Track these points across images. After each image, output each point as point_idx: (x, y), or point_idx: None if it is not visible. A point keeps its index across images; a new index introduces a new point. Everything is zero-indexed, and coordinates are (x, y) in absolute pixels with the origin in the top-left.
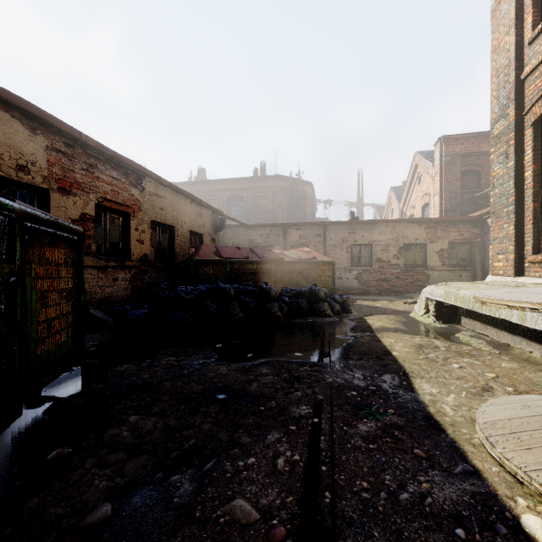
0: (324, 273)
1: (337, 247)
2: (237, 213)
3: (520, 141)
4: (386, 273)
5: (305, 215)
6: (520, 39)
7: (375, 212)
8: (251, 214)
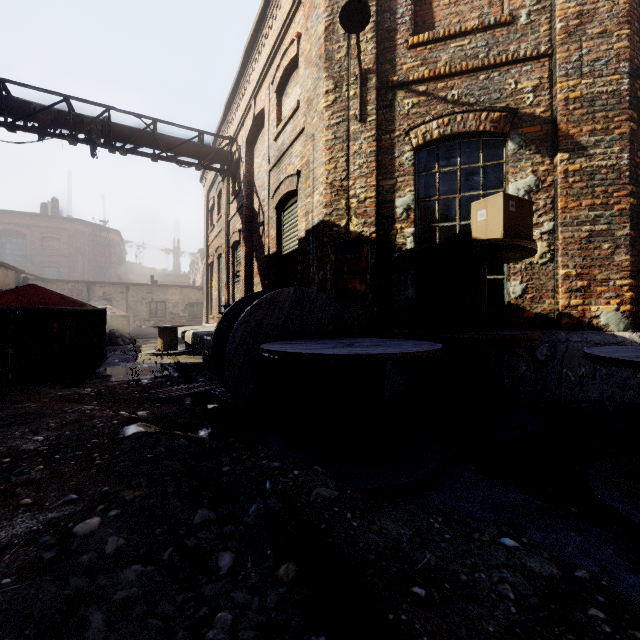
0: (122, 322)
1: (138, 303)
2: (15, 252)
3: (208, 270)
4: (177, 323)
5: (111, 263)
6: (208, 229)
7: (190, 265)
8: (37, 256)
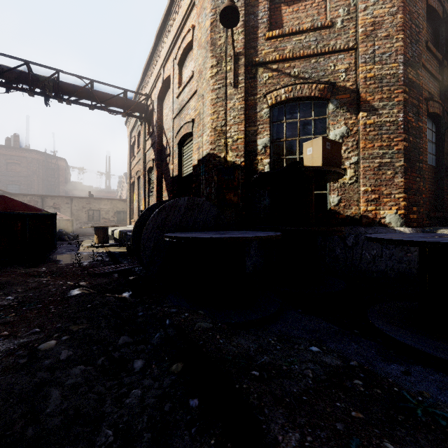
0: (67, 224)
1: (79, 211)
2: None
3: (131, 187)
4: (108, 225)
5: (59, 182)
6: (131, 159)
7: (118, 184)
8: (3, 176)
